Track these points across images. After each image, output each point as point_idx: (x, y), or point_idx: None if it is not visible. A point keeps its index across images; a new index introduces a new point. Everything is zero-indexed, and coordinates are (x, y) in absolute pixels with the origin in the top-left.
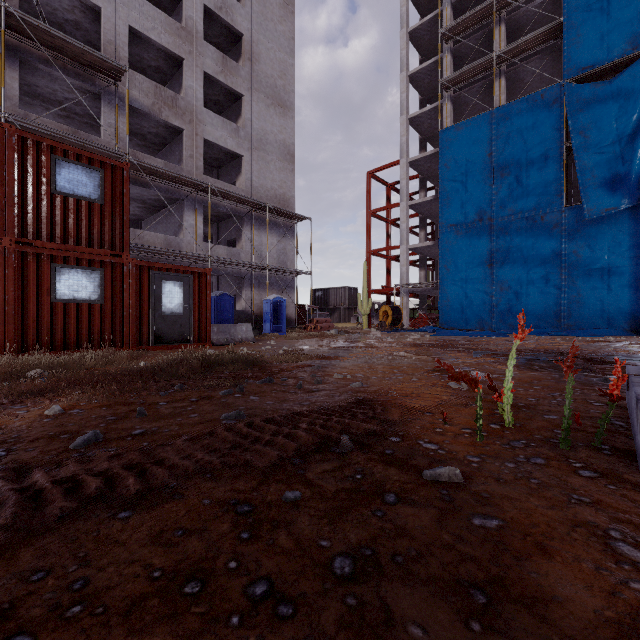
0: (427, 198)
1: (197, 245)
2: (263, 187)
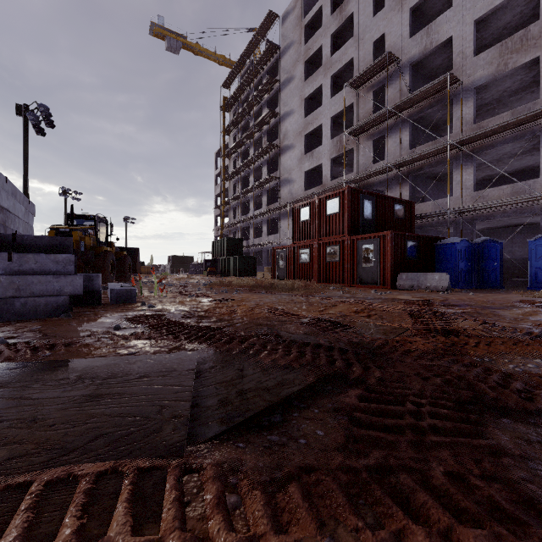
0: None
1: None
2: None
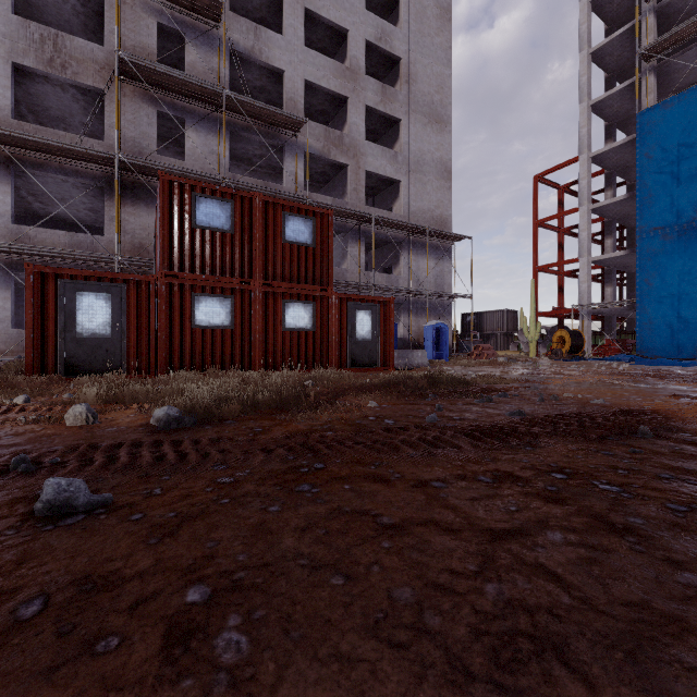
0: (617, 198)
1: (359, 274)
2: (420, 210)
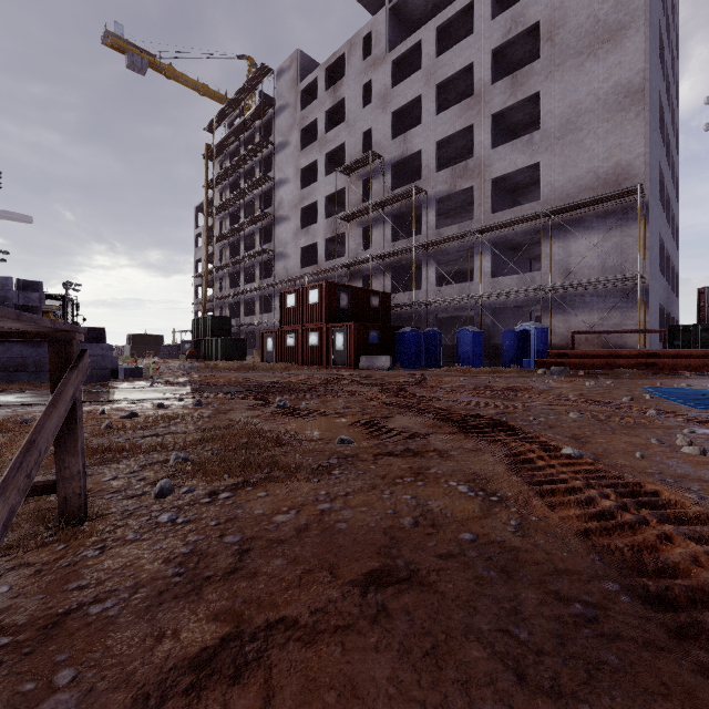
0: None
1: (485, 284)
2: (571, 180)
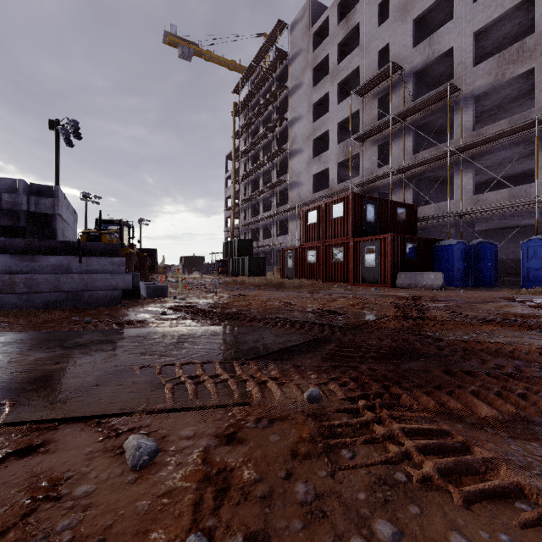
0: None
1: None
2: None
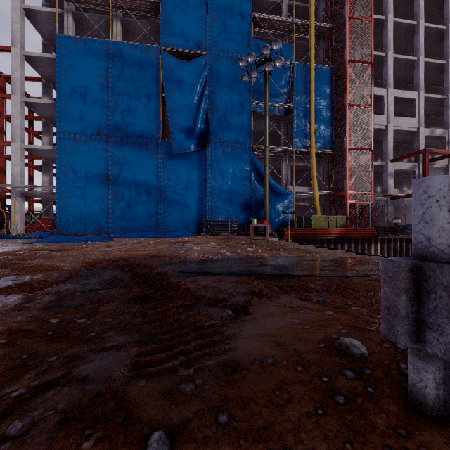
0: (47, 101)
1: None
2: None
